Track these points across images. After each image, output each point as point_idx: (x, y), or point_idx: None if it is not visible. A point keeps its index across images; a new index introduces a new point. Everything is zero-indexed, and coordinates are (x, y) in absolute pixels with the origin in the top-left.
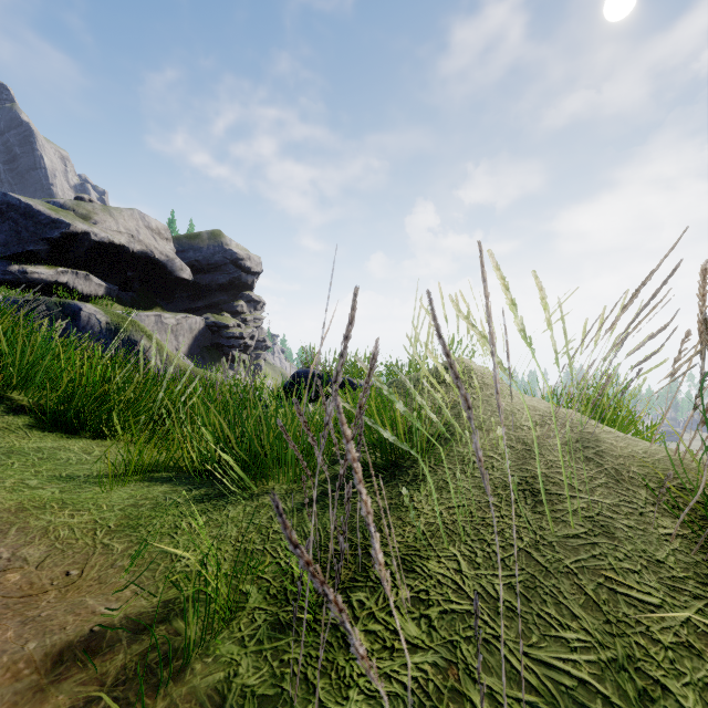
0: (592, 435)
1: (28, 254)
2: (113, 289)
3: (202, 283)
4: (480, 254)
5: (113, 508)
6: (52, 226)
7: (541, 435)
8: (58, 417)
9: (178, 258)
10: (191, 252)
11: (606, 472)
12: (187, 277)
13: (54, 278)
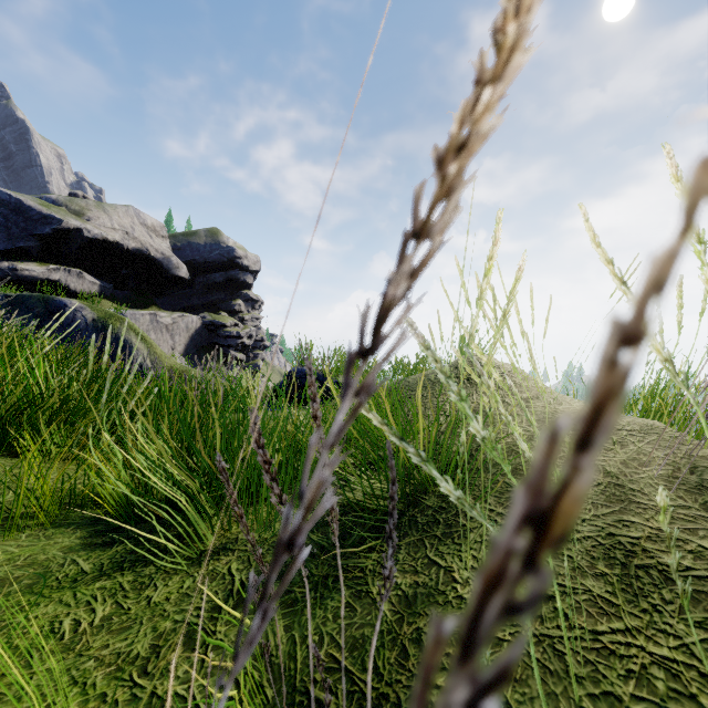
0: None
1: (18, 251)
2: (107, 287)
3: (199, 282)
4: None
5: None
6: (43, 222)
7: (628, 459)
8: None
9: (174, 256)
10: (188, 250)
11: None
12: (183, 275)
13: (46, 275)
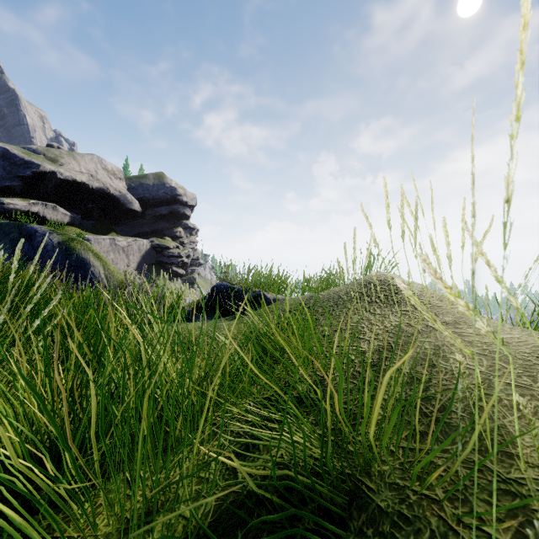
0: None
1: (5, 189)
2: (76, 217)
3: (149, 214)
4: None
5: None
6: (25, 166)
7: None
8: None
9: (129, 193)
10: (140, 189)
11: None
12: (136, 208)
13: (27, 208)
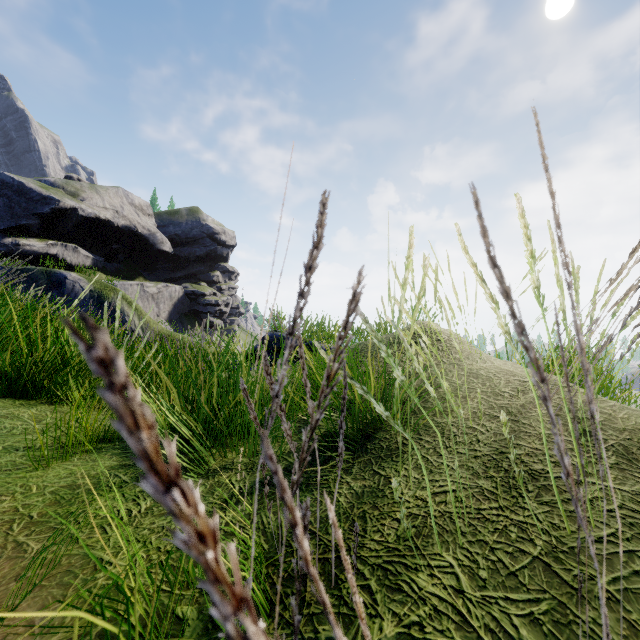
0: (585, 404)
1: (20, 228)
2: (99, 260)
3: (182, 255)
4: (538, 131)
5: (44, 490)
6: (43, 202)
7: (526, 403)
8: (12, 382)
9: (159, 232)
10: (171, 227)
11: (614, 450)
12: (167, 249)
13: (45, 250)
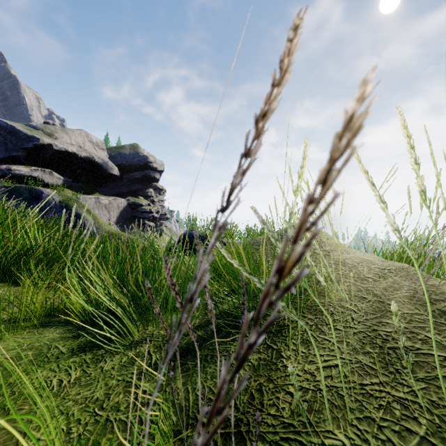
0: (436, 287)
1: (12, 158)
2: (68, 181)
3: (126, 177)
4: None
5: None
6: (28, 140)
7: (387, 287)
8: None
9: (110, 161)
10: (119, 158)
11: None
12: (116, 173)
13: (29, 173)
